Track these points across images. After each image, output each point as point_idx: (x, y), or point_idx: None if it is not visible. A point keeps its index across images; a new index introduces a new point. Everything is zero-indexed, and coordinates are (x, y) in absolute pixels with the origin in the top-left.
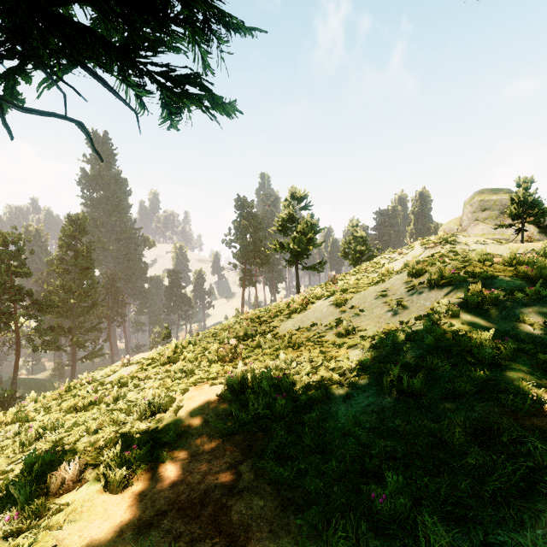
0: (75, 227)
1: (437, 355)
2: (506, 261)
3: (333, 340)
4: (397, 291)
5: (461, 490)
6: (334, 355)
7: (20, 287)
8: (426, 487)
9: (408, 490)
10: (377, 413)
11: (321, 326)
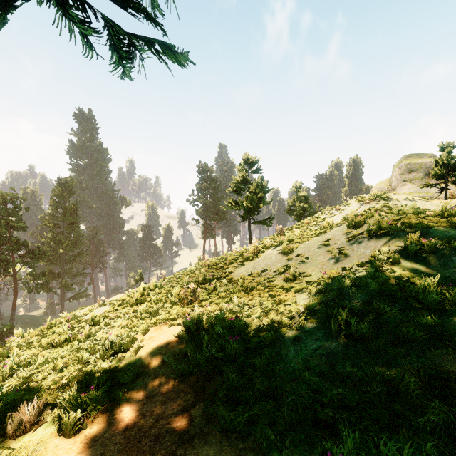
0: (64, 189)
1: (382, 300)
2: (437, 214)
3: (282, 285)
4: (338, 241)
5: (427, 451)
6: (283, 299)
7: (16, 239)
8: (384, 443)
9: (366, 448)
10: (326, 357)
11: (271, 272)
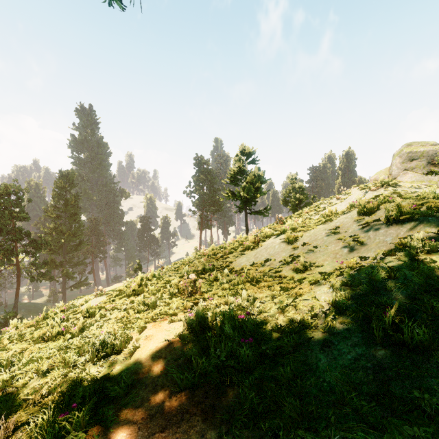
0: (65, 181)
1: (435, 297)
2: None
3: (291, 275)
4: (349, 229)
5: None
6: (299, 292)
7: (19, 229)
8: None
9: None
10: (373, 371)
11: (275, 262)
